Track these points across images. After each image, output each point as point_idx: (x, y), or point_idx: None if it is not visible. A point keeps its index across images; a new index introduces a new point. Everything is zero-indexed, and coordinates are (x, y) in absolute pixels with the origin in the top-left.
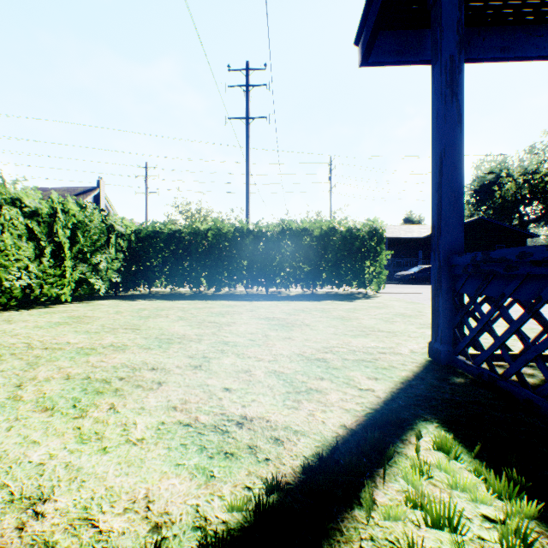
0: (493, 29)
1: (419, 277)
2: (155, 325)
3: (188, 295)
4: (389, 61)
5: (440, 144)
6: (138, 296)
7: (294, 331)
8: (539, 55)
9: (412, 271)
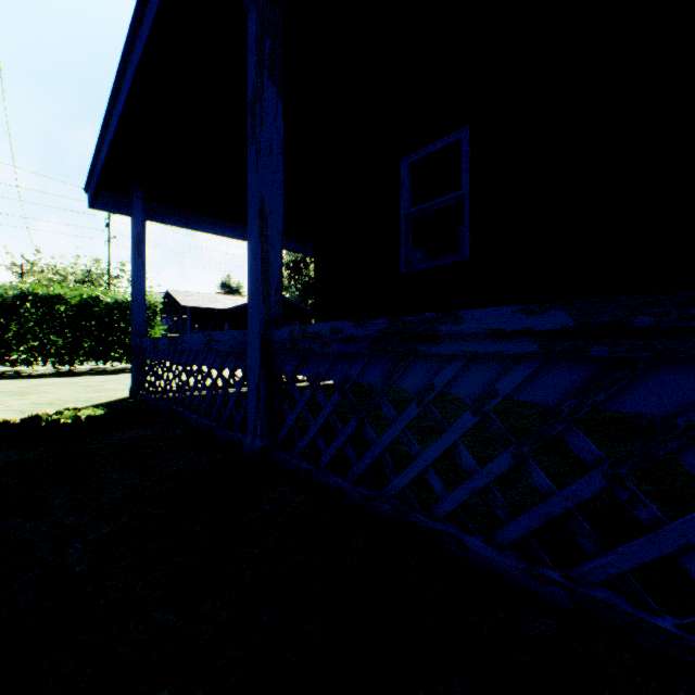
0: (180, 211)
1: None
2: None
3: None
4: (111, 212)
5: (133, 279)
6: None
7: (32, 396)
8: (205, 232)
9: None
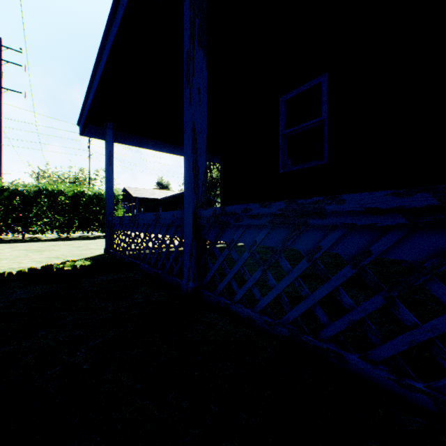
0: (135, 136)
1: None
2: None
3: None
4: (93, 137)
5: (107, 179)
6: None
7: (46, 252)
8: (150, 149)
9: None
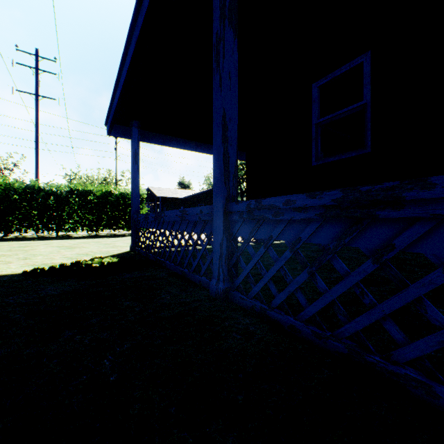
0: (159, 134)
1: None
2: None
3: None
4: (119, 137)
5: (132, 177)
6: None
7: (76, 249)
8: (174, 147)
9: None
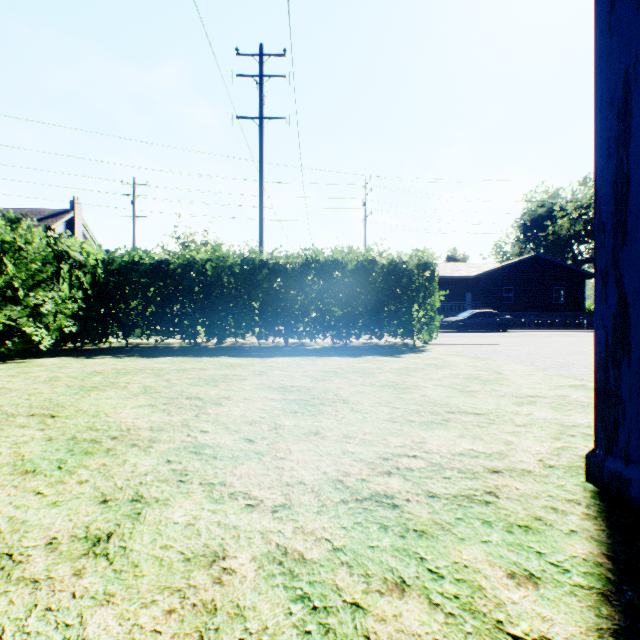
0: None
1: (470, 324)
2: (91, 406)
3: (179, 349)
4: None
5: (624, 55)
6: (106, 351)
7: (325, 416)
8: None
9: (461, 316)
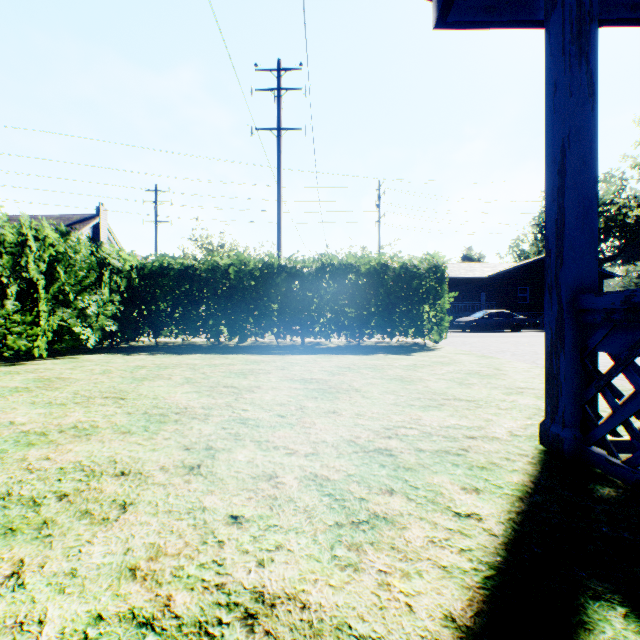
0: None
1: (483, 324)
2: (149, 392)
3: (204, 347)
4: (475, 20)
5: (562, 128)
6: (140, 349)
7: (341, 401)
8: None
9: (475, 316)
